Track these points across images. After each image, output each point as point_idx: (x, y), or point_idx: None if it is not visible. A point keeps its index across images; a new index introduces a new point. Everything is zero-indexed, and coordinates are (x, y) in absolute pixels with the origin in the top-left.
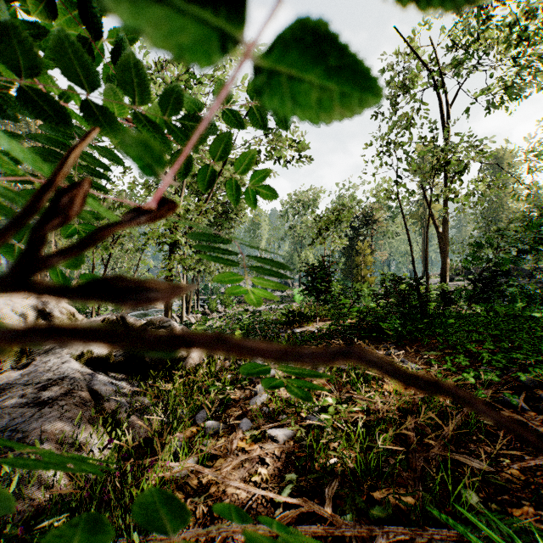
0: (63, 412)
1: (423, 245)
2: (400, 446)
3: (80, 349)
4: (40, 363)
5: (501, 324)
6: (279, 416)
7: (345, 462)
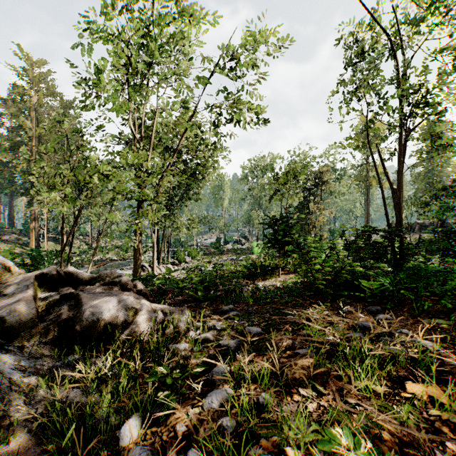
0: None
1: (366, 204)
2: None
3: None
4: None
5: None
6: (249, 449)
7: None
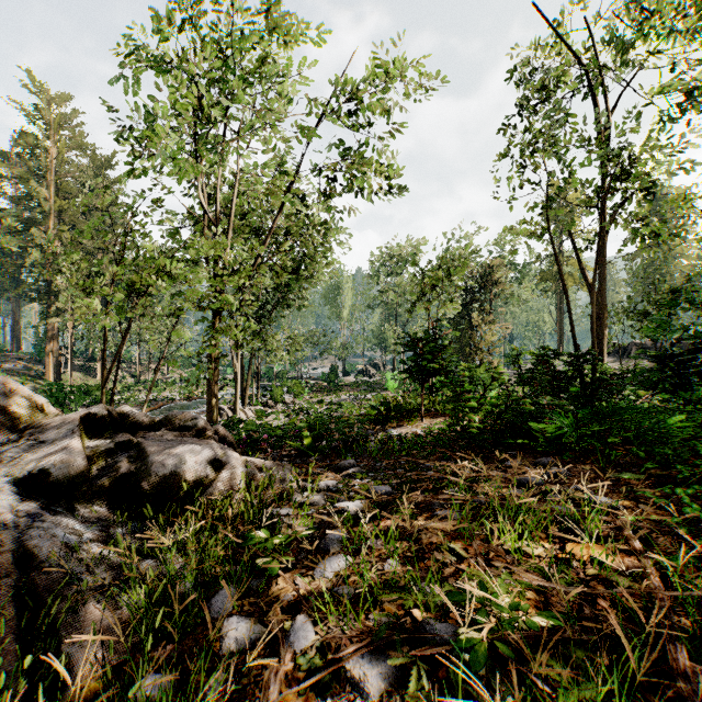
0: None
1: (559, 315)
2: None
3: (29, 468)
4: None
5: None
6: (369, 613)
7: None
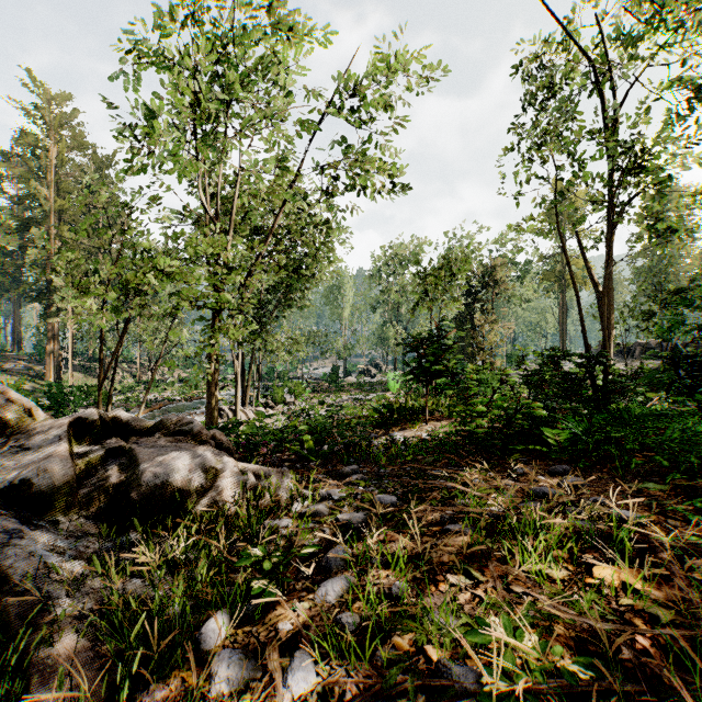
0: None
1: (562, 315)
2: None
3: (11, 478)
4: None
5: None
6: (377, 649)
7: None
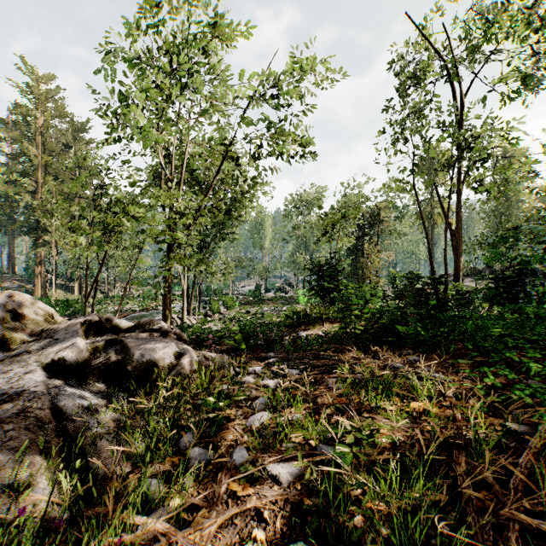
0: (6, 441)
1: (431, 245)
2: (449, 498)
3: (50, 357)
4: (1, 373)
5: (538, 327)
6: (282, 443)
7: (375, 524)
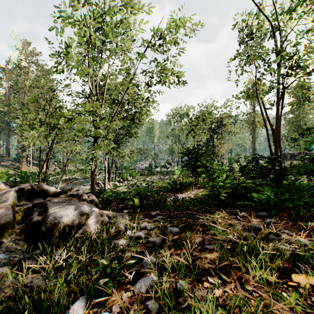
0: None
1: (253, 140)
2: None
3: None
4: None
5: None
6: None
7: None
